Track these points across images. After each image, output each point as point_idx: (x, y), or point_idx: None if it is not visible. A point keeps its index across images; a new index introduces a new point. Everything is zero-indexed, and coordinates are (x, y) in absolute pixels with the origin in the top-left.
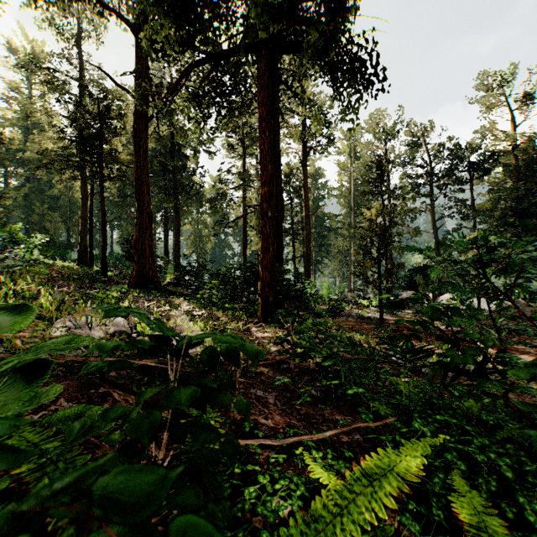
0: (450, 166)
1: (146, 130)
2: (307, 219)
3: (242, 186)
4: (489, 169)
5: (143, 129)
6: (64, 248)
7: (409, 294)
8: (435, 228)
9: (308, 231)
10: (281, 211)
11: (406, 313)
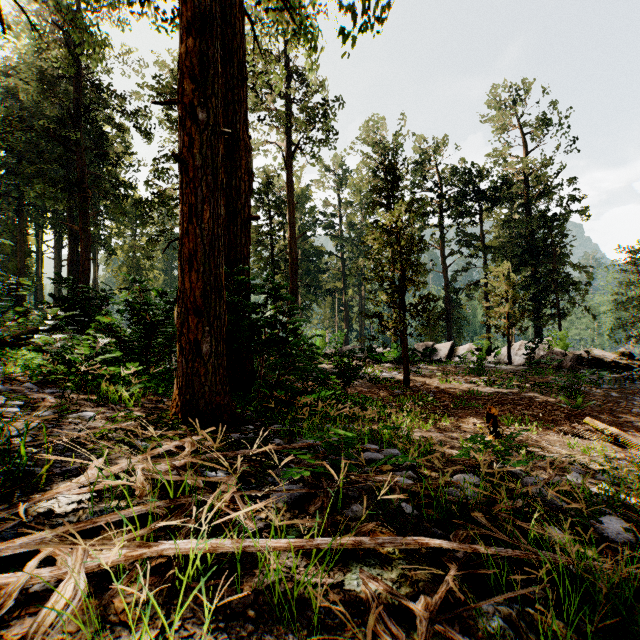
0: (461, 193)
1: None
2: (293, 242)
3: None
4: (502, 198)
5: None
6: None
7: (421, 345)
8: (444, 266)
9: (294, 259)
10: (246, 173)
11: (430, 370)
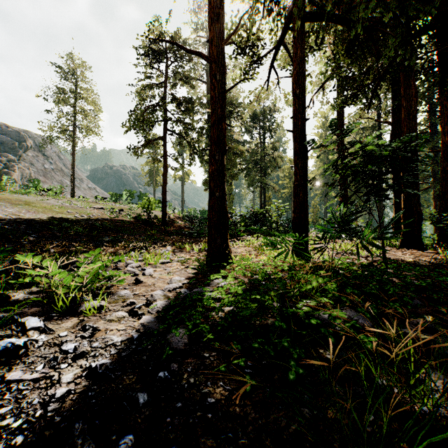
0: None
1: None
2: None
3: None
4: None
5: None
6: None
7: None
8: None
9: None
10: None
11: None
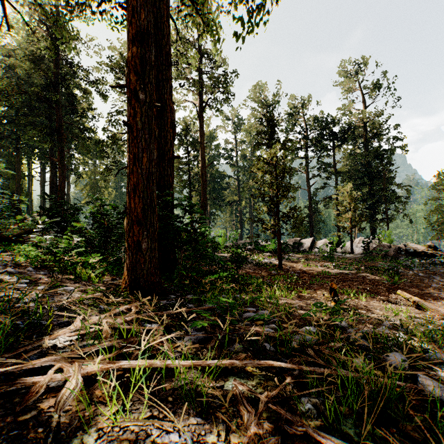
0: (319, 135)
1: None
2: (203, 169)
3: None
4: (348, 139)
5: None
6: None
7: (292, 240)
8: (308, 185)
9: (204, 181)
10: (171, 127)
11: (297, 257)
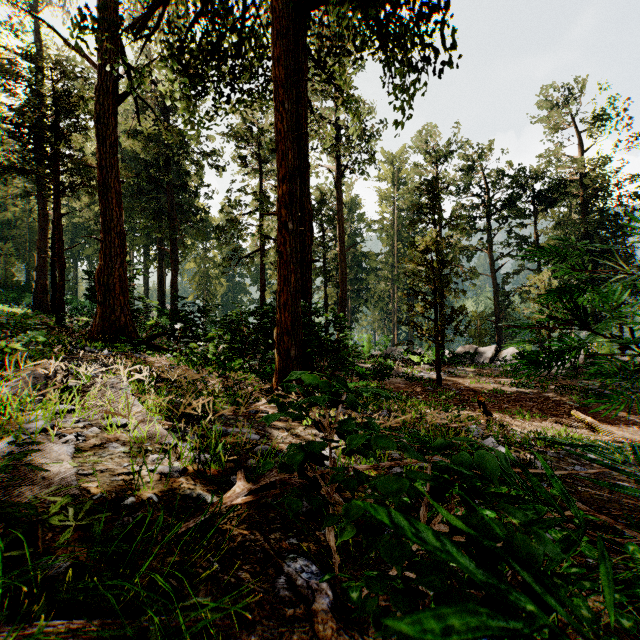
0: (510, 196)
1: (116, 114)
2: (342, 255)
3: (260, 210)
4: (555, 200)
5: (110, 113)
6: (20, 291)
7: (465, 348)
8: (493, 270)
9: (343, 270)
10: (309, 230)
11: (466, 371)
